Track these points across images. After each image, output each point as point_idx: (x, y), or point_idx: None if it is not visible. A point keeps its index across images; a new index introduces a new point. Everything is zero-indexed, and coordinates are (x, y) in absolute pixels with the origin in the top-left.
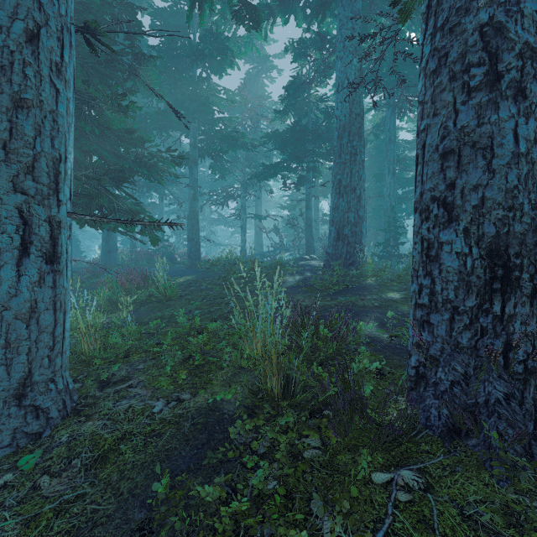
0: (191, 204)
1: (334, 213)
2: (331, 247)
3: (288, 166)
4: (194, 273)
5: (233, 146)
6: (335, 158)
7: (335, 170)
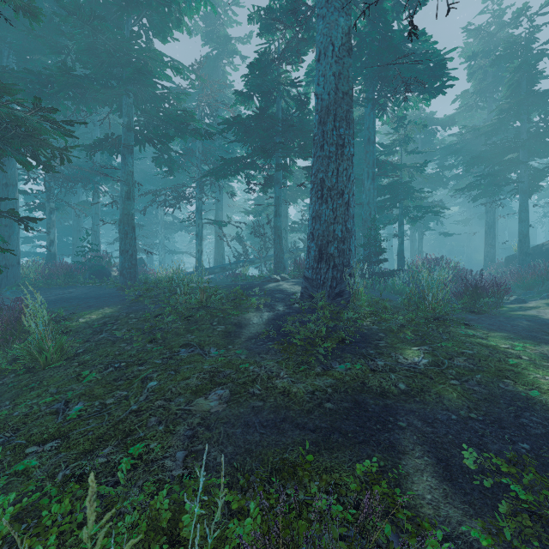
0: (124, 204)
1: (314, 224)
2: (310, 270)
3: (252, 163)
4: (119, 303)
5: (183, 132)
6: (315, 150)
7: (315, 166)
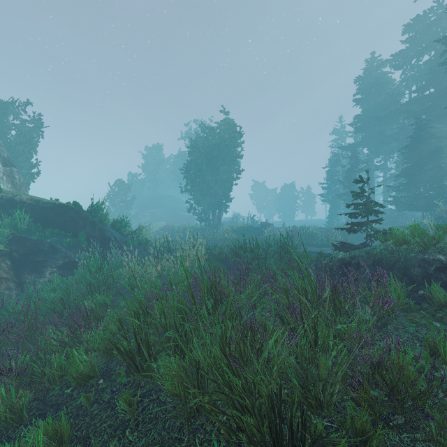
0: None
1: None
2: None
3: None
4: None
5: None
6: None
7: None
